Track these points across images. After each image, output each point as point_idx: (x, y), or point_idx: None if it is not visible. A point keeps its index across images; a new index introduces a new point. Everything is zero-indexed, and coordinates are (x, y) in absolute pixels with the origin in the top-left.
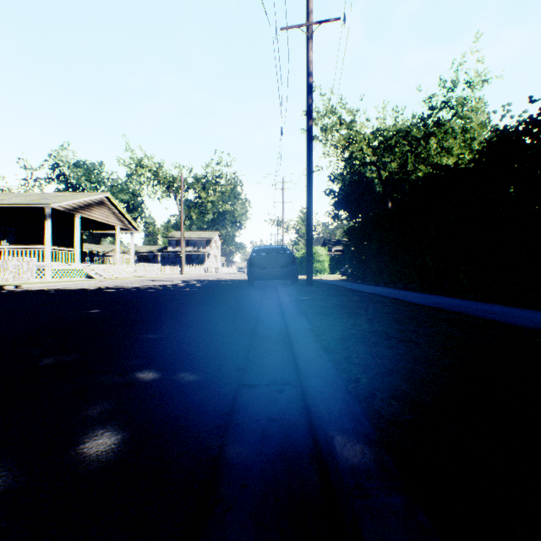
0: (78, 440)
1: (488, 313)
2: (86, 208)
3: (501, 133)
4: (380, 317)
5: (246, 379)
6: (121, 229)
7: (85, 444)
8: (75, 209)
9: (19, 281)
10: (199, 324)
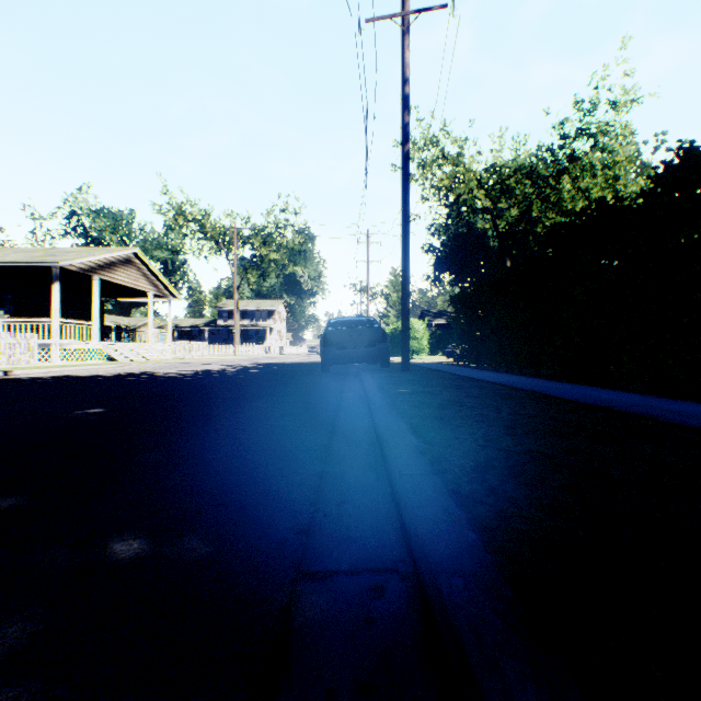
0: None
1: (685, 416)
2: (107, 268)
3: (686, 152)
4: (525, 424)
5: (311, 556)
6: (154, 296)
7: None
8: (92, 269)
9: (13, 366)
10: (244, 433)
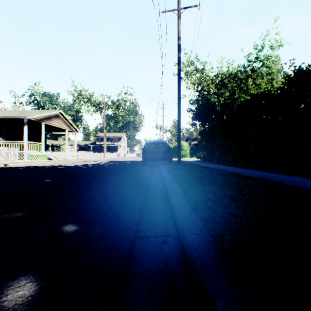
0: (2, 292)
1: (293, 182)
2: (48, 119)
3: (297, 71)
4: (226, 185)
5: (140, 231)
6: (69, 131)
7: (7, 296)
8: (42, 119)
9: (8, 162)
10: (111, 189)
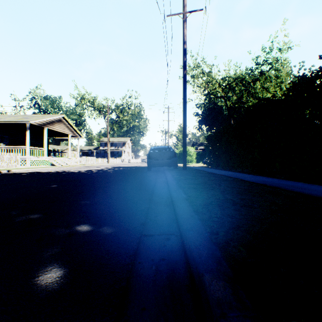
0: (34, 274)
1: (294, 187)
2: (51, 123)
3: (301, 77)
4: (229, 190)
5: (145, 230)
6: (71, 136)
7: (39, 277)
8: (44, 124)
9: (10, 167)
10: (117, 194)
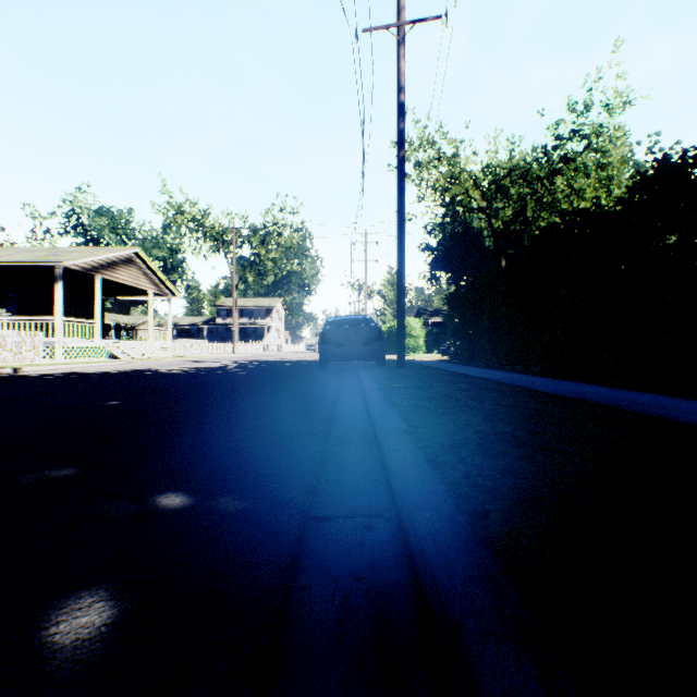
0: (48, 619)
1: (648, 406)
2: (109, 267)
3: (660, 163)
4: (502, 412)
5: (317, 507)
6: (155, 295)
7: (59, 625)
8: (95, 268)
9: (20, 363)
10: (252, 421)
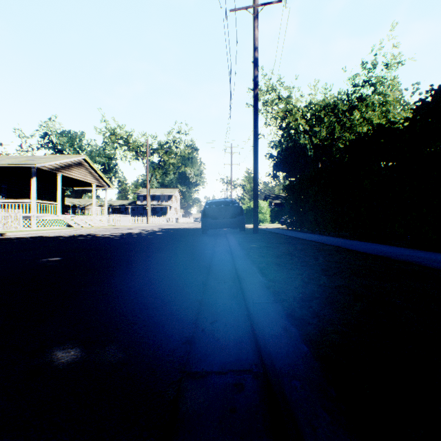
0: None
1: (438, 262)
2: (67, 168)
3: (436, 92)
4: (334, 268)
5: (193, 360)
6: (96, 186)
7: None
8: (57, 169)
9: (6, 230)
10: (150, 273)
